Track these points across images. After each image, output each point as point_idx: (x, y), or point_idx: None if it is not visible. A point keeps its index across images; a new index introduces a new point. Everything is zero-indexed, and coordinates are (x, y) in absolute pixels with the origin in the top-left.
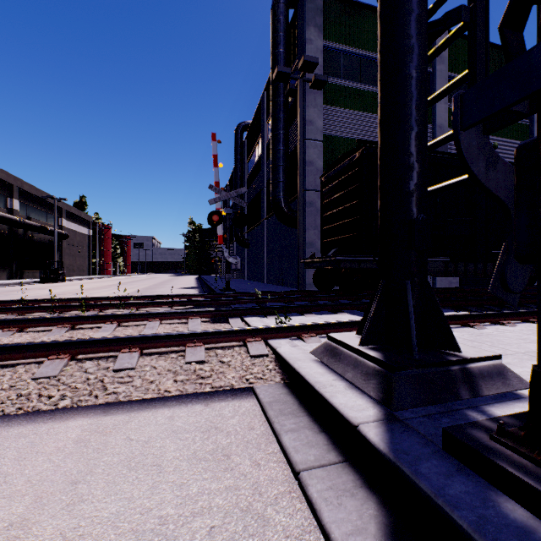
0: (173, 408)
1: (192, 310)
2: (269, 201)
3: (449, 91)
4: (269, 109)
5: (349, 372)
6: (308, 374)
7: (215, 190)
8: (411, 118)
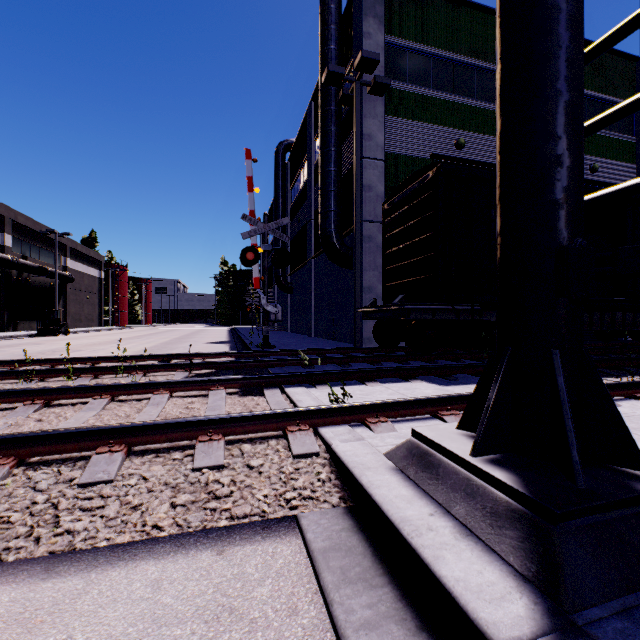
0: (164, 560)
1: (214, 378)
2: (317, 236)
3: (612, 42)
4: (317, 123)
5: (458, 504)
6: (387, 501)
7: (249, 221)
8: (560, 78)
